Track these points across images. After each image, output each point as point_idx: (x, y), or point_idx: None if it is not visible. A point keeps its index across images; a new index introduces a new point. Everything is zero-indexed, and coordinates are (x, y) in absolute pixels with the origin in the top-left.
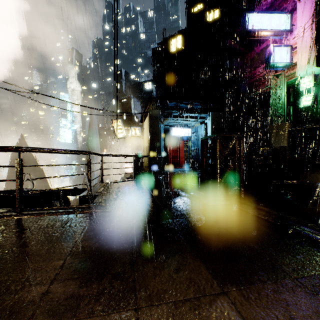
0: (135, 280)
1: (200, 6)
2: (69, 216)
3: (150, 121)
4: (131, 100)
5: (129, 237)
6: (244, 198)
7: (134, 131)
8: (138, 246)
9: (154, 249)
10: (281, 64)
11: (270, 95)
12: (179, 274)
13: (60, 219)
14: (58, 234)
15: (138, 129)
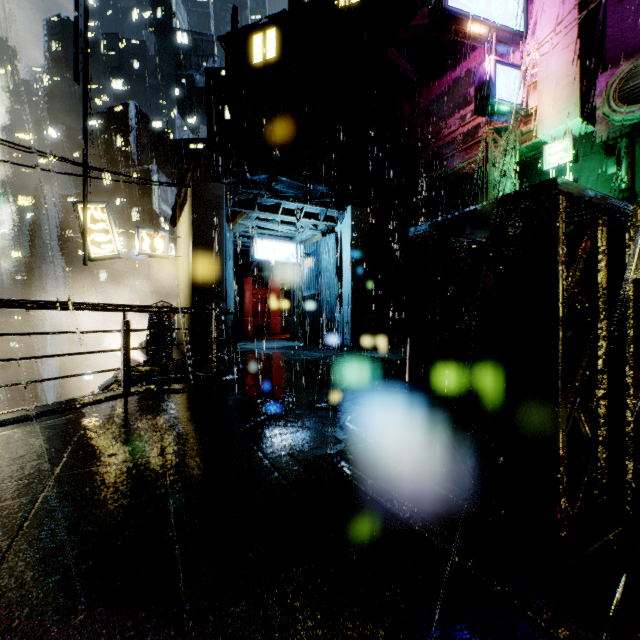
0: None
1: None
2: None
3: (194, 211)
4: (151, 178)
5: None
6: None
7: (148, 240)
8: None
9: None
10: (508, 106)
11: (470, 181)
12: None
13: None
14: None
15: (161, 236)
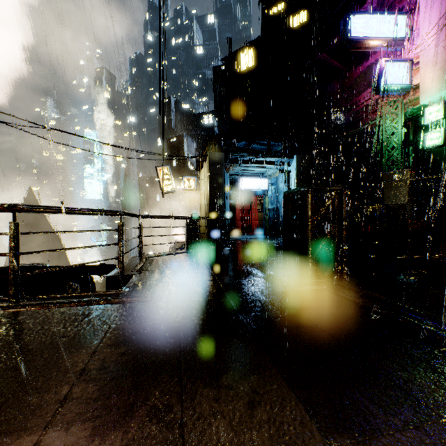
0: (183, 423)
1: (281, 6)
2: (88, 308)
3: (210, 168)
4: (183, 140)
5: (177, 344)
6: (347, 280)
7: (187, 182)
8: (190, 360)
9: (215, 365)
10: (396, 87)
11: (380, 131)
12: (255, 411)
13: (73, 314)
14: (67, 338)
15: (193, 179)
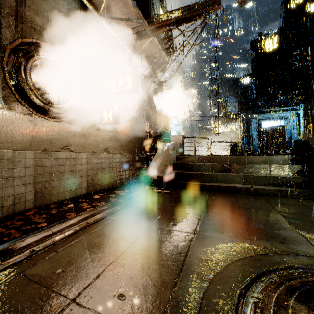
0: None
1: (299, 1)
2: None
3: (242, 119)
4: (227, 99)
5: None
6: None
7: (230, 127)
8: None
9: None
10: None
11: None
12: None
13: None
14: None
15: (233, 125)
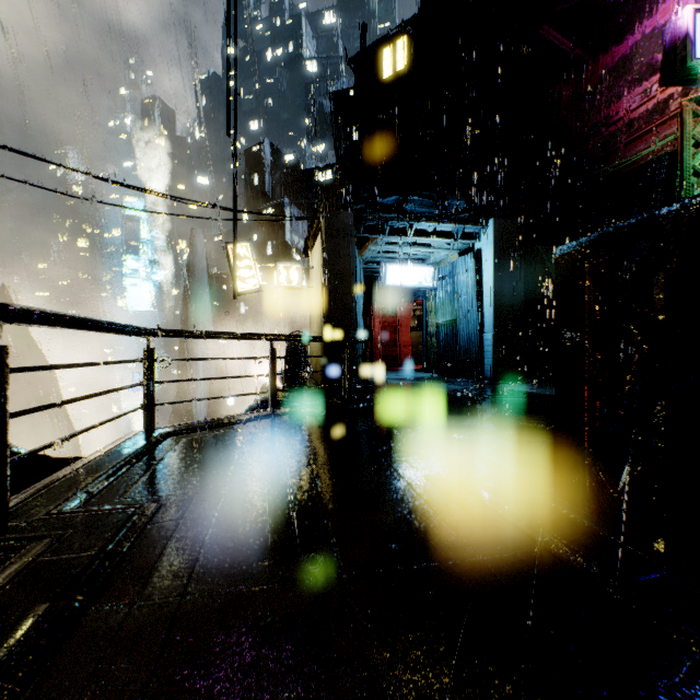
0: None
1: None
2: None
3: (326, 242)
4: (284, 211)
5: None
6: None
7: (285, 273)
8: None
9: None
10: None
11: (658, 170)
12: None
13: None
14: None
15: (295, 268)
